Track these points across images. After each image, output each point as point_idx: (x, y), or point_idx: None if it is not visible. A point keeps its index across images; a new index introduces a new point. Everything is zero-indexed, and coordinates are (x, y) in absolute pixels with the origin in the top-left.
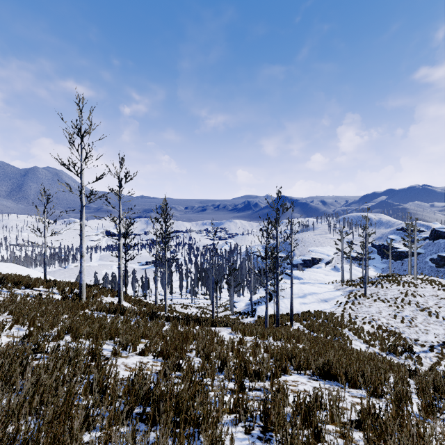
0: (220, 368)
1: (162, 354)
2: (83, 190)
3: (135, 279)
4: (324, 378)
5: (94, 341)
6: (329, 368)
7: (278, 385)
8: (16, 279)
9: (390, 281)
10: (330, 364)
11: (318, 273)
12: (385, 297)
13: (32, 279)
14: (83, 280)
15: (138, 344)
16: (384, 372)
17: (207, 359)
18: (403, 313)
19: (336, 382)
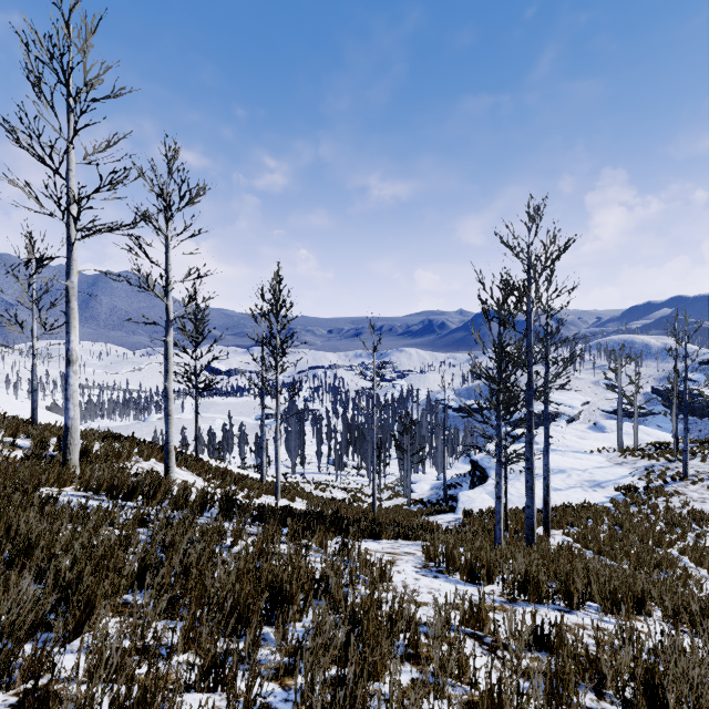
0: None
1: None
2: (71, 209)
3: (245, 440)
4: None
5: None
6: None
7: None
8: None
9: None
10: None
11: (565, 435)
12: None
13: None
14: (72, 418)
15: (91, 624)
16: None
17: None
18: None
19: None
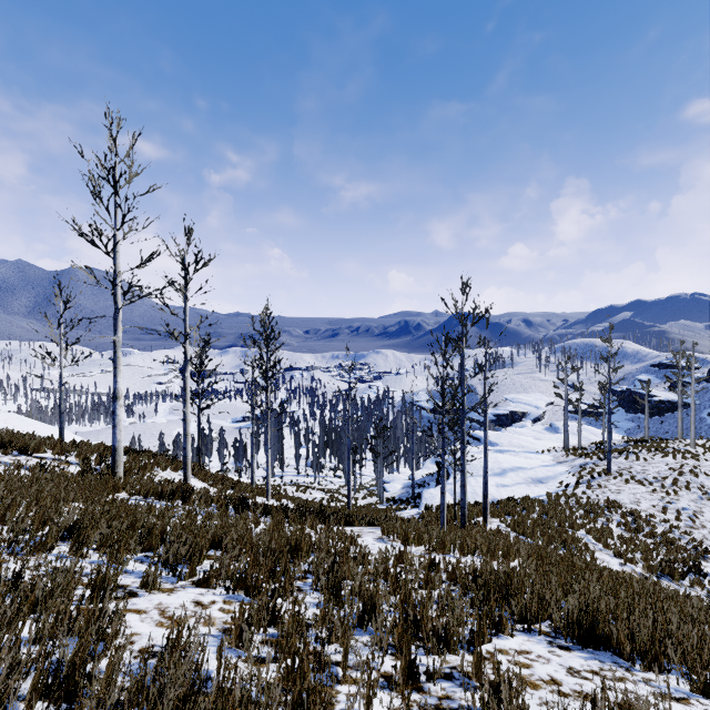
0: (361, 618)
1: (244, 584)
2: (118, 281)
3: (224, 444)
4: (583, 644)
5: (107, 556)
6: (592, 623)
7: (497, 674)
8: (5, 437)
9: (650, 450)
10: (595, 614)
11: (524, 436)
12: (644, 475)
13: (36, 438)
14: (119, 440)
15: (201, 561)
16: (706, 630)
17: (335, 597)
18: (678, 505)
19: (609, 654)
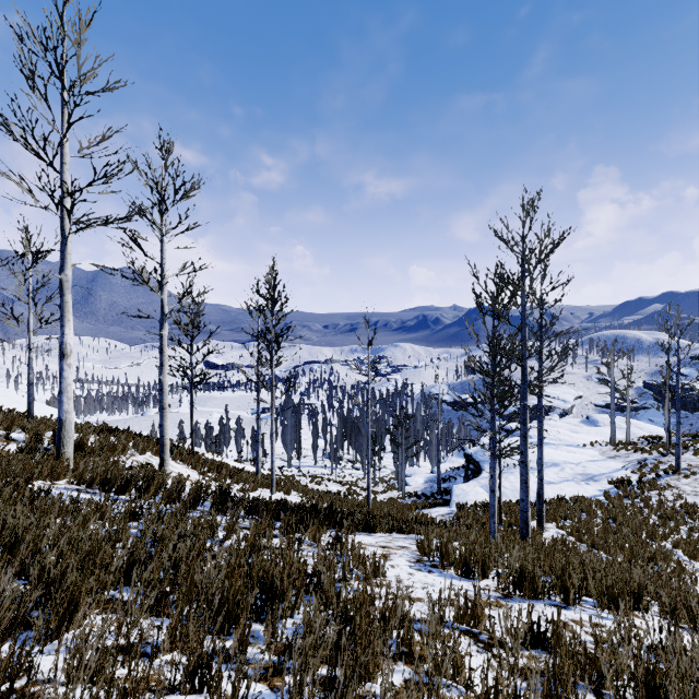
0: None
1: None
2: (65, 202)
3: (241, 433)
4: None
5: None
6: None
7: None
8: None
9: None
10: None
11: (558, 428)
12: None
13: None
14: (67, 411)
15: (75, 621)
16: None
17: None
18: None
19: None
